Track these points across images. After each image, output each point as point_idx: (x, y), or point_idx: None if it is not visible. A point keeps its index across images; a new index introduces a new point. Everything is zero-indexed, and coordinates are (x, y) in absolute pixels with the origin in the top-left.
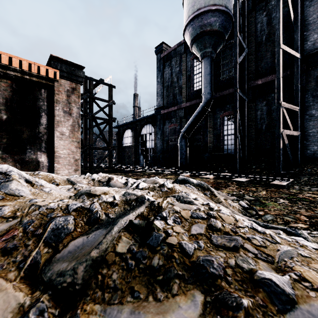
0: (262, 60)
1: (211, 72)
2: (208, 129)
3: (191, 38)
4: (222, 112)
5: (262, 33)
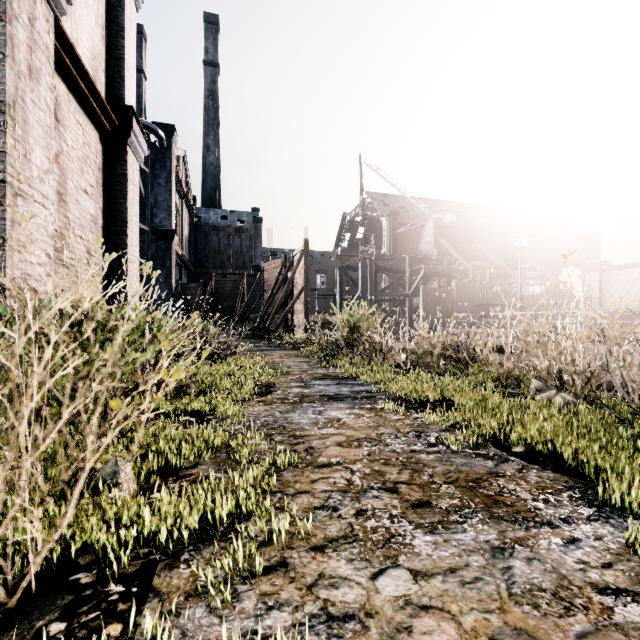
0: None
1: None
2: None
3: None
4: None
5: None
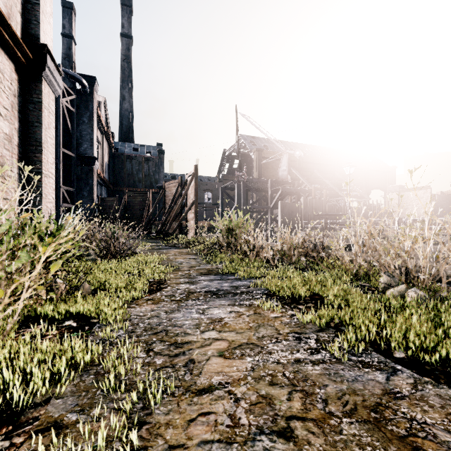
0: None
1: None
2: None
3: None
4: None
5: None
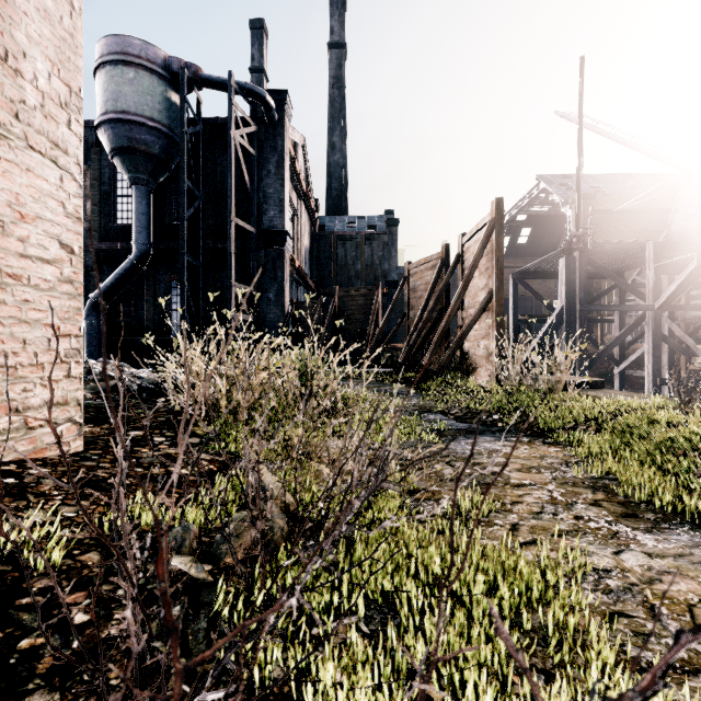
0: (222, 216)
1: (149, 212)
2: (146, 298)
3: (111, 145)
4: (169, 274)
5: (222, 180)
